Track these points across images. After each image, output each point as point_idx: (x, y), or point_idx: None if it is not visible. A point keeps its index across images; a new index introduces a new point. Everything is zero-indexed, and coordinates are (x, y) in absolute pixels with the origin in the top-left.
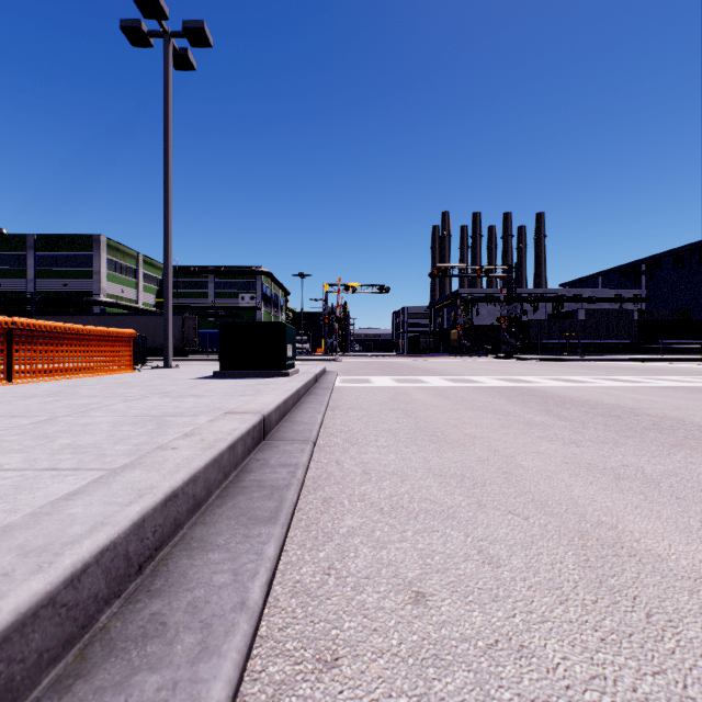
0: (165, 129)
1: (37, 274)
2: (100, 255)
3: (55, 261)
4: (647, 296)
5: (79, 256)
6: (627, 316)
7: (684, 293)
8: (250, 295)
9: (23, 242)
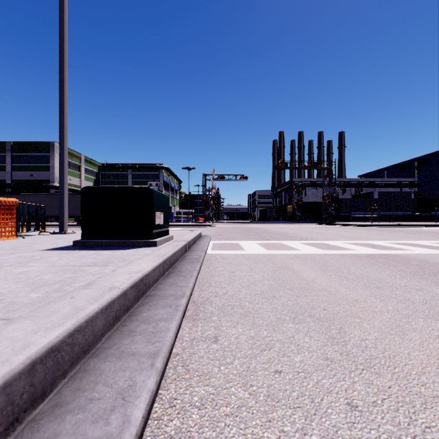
0: (60, 26)
1: (13, 168)
2: (54, 155)
3: (25, 159)
4: (418, 183)
5: (41, 156)
6: (407, 196)
7: None
8: (155, 183)
9: (4, 147)
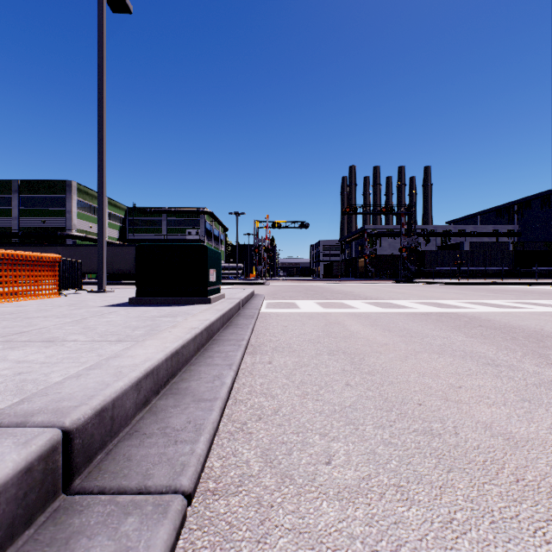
0: (99, 64)
1: (21, 213)
2: (72, 197)
3: (35, 202)
4: (519, 231)
5: (55, 198)
6: (504, 247)
7: (551, 228)
8: (195, 231)
9: (9, 187)
